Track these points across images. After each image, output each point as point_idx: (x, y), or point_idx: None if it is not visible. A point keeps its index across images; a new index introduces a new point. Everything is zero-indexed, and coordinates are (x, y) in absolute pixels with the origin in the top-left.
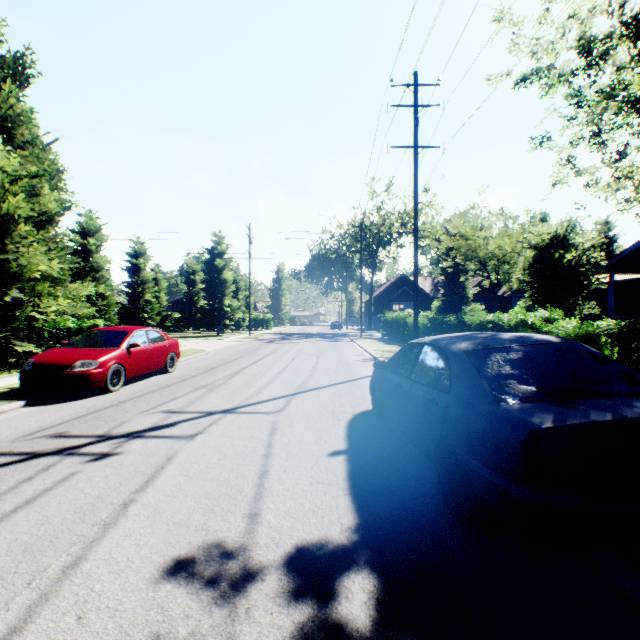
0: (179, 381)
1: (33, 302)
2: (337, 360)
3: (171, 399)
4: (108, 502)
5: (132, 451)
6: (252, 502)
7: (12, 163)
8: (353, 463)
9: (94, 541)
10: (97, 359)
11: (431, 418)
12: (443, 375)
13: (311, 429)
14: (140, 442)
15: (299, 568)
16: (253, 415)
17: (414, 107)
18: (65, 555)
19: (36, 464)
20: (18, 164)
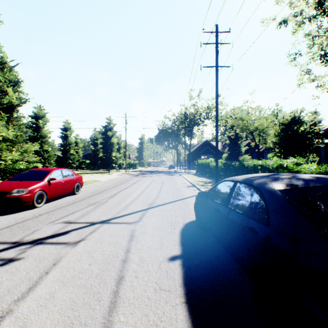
0: (80, 200)
1: None
2: (172, 186)
3: (71, 213)
4: None
5: (30, 256)
6: (106, 314)
7: None
8: (186, 268)
9: None
10: (27, 188)
11: (250, 243)
12: (259, 208)
13: (157, 236)
14: (39, 248)
15: None
16: (120, 225)
17: (216, 44)
18: None
19: None
20: None
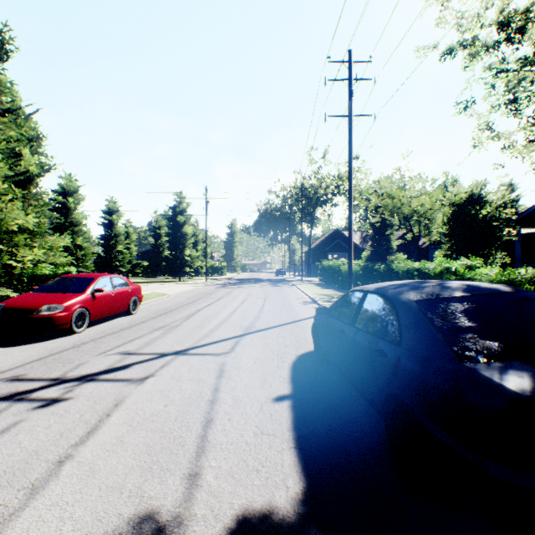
0: (139, 322)
1: (11, 252)
2: (281, 303)
3: (129, 340)
4: (43, 459)
5: (81, 396)
6: (193, 458)
7: None
8: (297, 410)
9: (14, 513)
10: (62, 303)
11: (379, 369)
12: (391, 325)
13: (257, 371)
14: (91, 386)
15: None
16: (203, 357)
17: (349, 81)
18: None
19: None
20: None
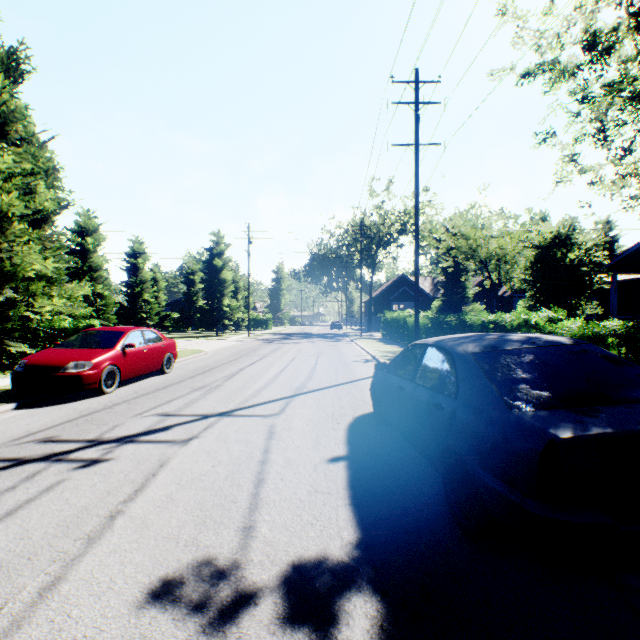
0: (175, 382)
1: (27, 302)
2: (337, 361)
3: (166, 401)
4: (94, 514)
5: (123, 457)
6: (247, 514)
7: (5, 160)
8: (354, 470)
9: (75, 558)
10: (91, 360)
11: (436, 424)
12: (449, 378)
13: (310, 433)
14: (132, 447)
15: (296, 590)
16: (250, 418)
17: (415, 104)
18: (43, 575)
19: (21, 471)
20: (12, 161)
